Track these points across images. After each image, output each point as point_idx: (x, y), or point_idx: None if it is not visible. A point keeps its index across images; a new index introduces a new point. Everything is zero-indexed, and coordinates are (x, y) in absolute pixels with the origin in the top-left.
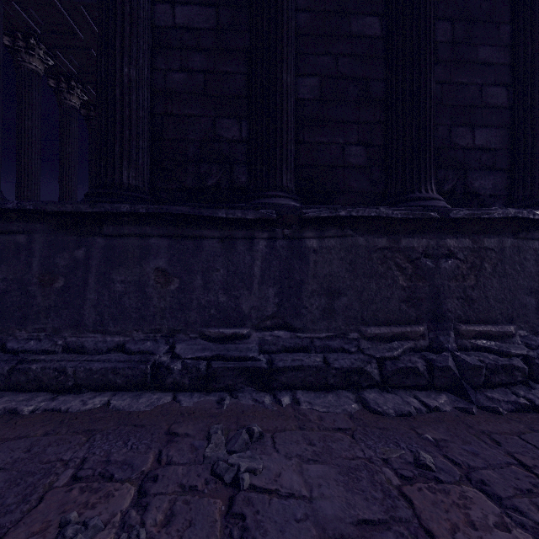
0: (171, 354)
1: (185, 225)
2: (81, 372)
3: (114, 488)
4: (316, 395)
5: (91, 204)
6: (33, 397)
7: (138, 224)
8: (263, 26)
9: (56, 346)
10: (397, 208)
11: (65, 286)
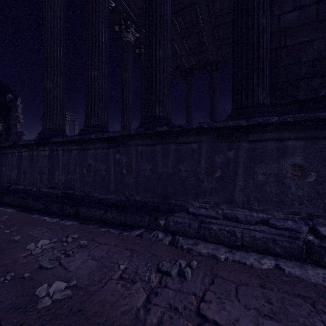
0: (313, 235)
1: (324, 128)
2: (246, 237)
3: None
4: None
5: (246, 119)
6: (217, 248)
7: (278, 131)
8: None
9: (217, 214)
10: None
11: (221, 176)
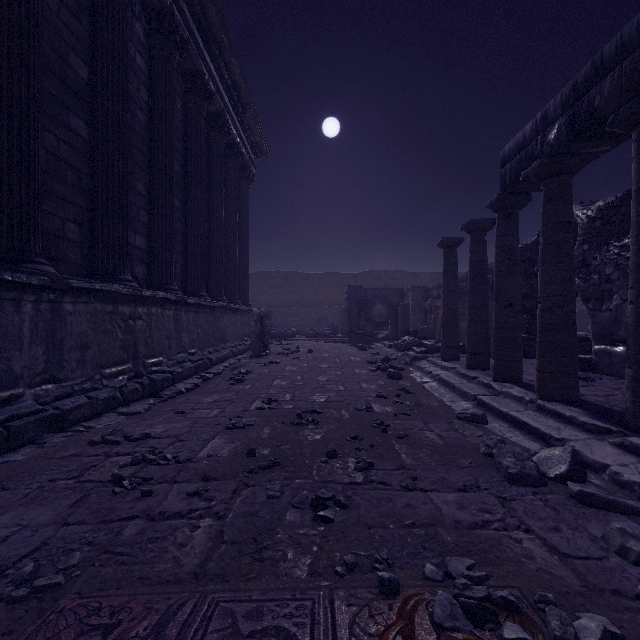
0: None
1: None
2: None
3: (109, 462)
4: (94, 421)
5: None
6: None
7: None
8: (21, 91)
9: None
10: (122, 286)
11: None
